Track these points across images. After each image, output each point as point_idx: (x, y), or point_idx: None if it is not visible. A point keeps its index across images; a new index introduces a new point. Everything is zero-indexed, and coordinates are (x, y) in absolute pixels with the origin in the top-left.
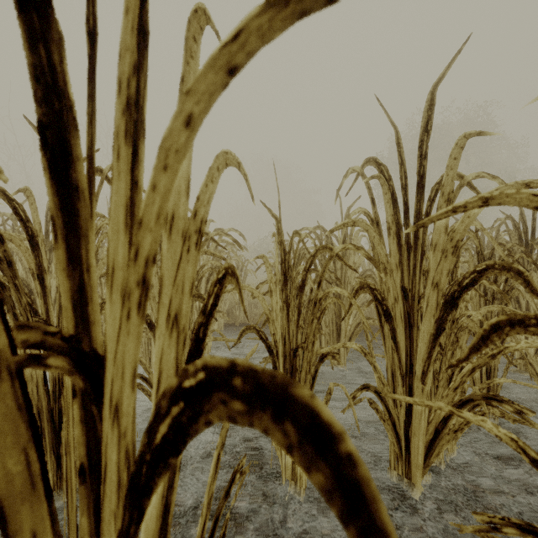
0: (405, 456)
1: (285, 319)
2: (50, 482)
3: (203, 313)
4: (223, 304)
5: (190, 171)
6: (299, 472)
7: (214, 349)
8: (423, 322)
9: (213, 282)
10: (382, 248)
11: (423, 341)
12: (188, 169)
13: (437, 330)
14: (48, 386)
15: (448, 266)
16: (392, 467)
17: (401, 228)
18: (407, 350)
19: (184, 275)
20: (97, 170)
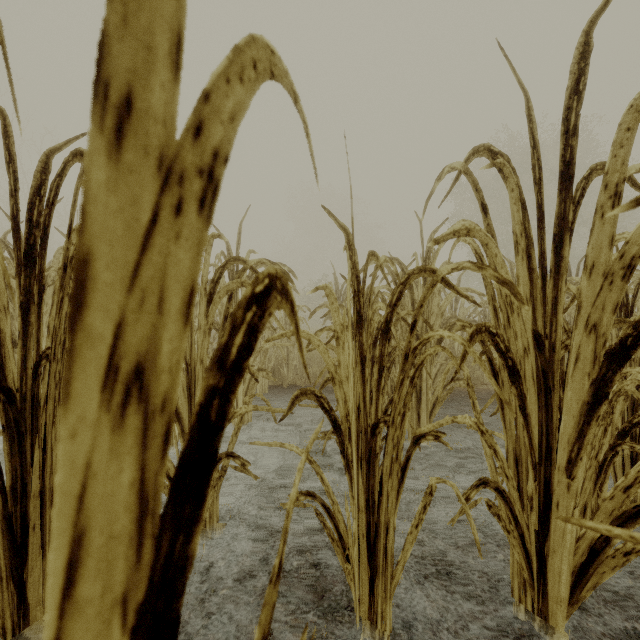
0: (538, 583)
1: (359, 380)
2: (8, 623)
3: (218, 365)
4: (267, 361)
5: (183, 14)
6: (381, 609)
7: (256, 418)
8: (569, 384)
9: (244, 298)
10: (507, 272)
11: (569, 413)
12: (178, 6)
13: (595, 397)
14: (3, 480)
15: (615, 298)
16: (515, 598)
17: (532, 244)
18: (541, 426)
19: (165, 267)
20: (75, 153)
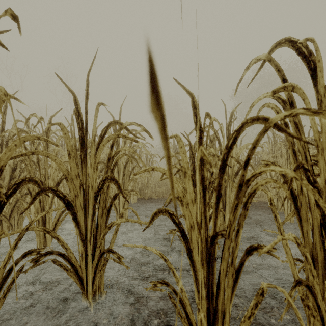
0: None
1: (201, 203)
2: None
3: None
4: (136, 185)
5: None
6: None
7: (130, 217)
8: None
9: None
10: (315, 123)
11: None
12: None
13: None
14: None
15: None
16: None
17: None
18: None
19: None
20: None
